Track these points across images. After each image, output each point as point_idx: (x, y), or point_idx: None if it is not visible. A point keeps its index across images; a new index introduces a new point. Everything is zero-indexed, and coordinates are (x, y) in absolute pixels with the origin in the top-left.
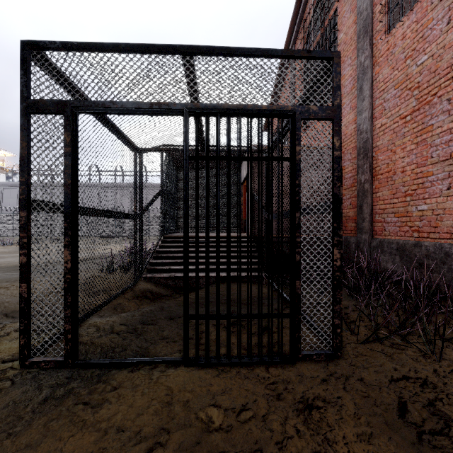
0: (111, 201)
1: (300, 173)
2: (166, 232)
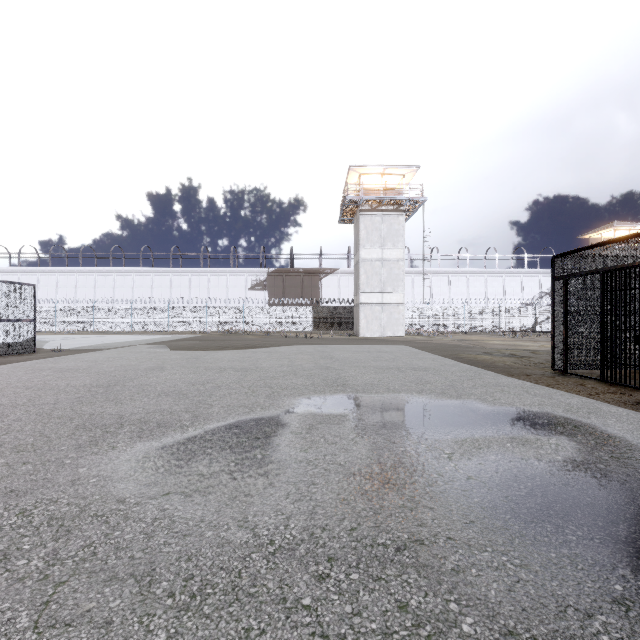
0: None
1: None
2: None
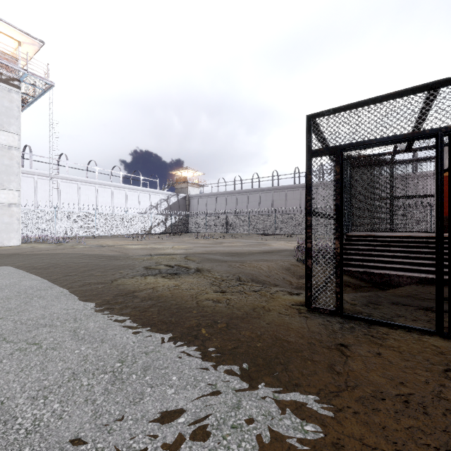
0: (269, 203)
1: None
2: (346, 231)
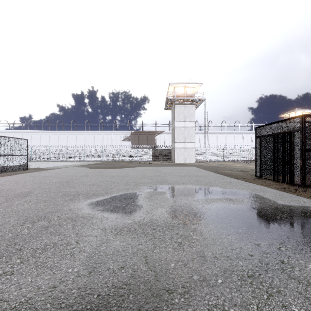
0: None
1: (293, 144)
2: None
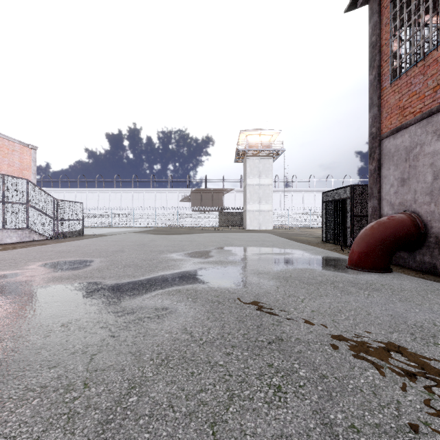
0: None
1: (346, 210)
2: None
